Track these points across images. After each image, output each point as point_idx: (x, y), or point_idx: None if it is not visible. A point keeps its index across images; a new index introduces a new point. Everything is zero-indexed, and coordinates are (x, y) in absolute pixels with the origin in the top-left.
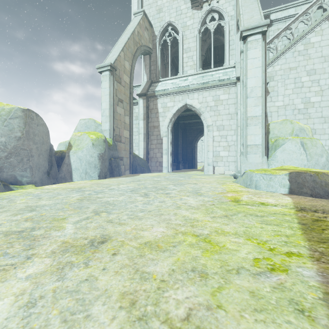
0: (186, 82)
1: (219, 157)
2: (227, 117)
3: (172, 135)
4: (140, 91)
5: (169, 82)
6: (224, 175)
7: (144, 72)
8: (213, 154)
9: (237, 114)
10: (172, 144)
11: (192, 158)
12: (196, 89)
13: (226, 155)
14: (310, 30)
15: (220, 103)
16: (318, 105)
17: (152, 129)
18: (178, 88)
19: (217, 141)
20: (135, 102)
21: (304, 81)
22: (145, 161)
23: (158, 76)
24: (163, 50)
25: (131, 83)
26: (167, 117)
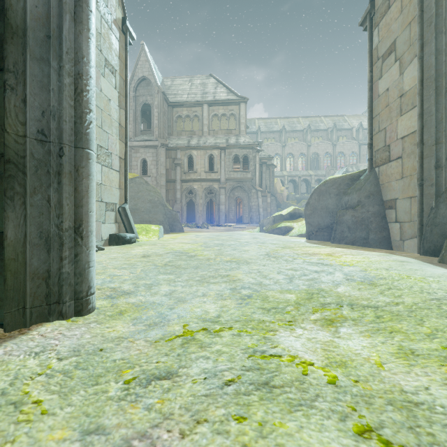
0: None
1: None
2: None
3: None
4: None
5: None
6: None
7: None
8: None
9: None
10: None
11: None
12: None
13: None
14: None
15: None
16: None
17: None
18: None
19: None
20: None
21: None
22: None
23: None
24: None
25: None
26: None
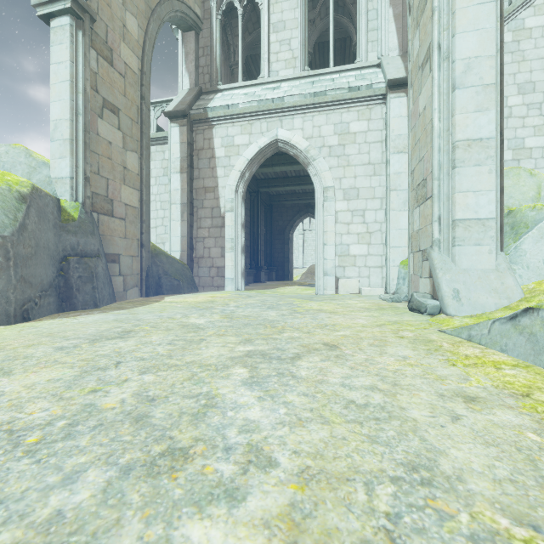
0: (277, 92)
1: (349, 256)
2: (365, 171)
3: (246, 216)
4: (173, 107)
5: (239, 92)
6: (368, 298)
7: (184, 69)
8: (336, 252)
9: (389, 163)
10: (246, 232)
11: (283, 260)
12: (298, 108)
13: (364, 253)
14: (525, 2)
15: (351, 139)
16: (541, 154)
17: (201, 195)
18: (259, 104)
19: (343, 221)
20: (164, 135)
21: (513, 105)
22: (183, 265)
23: (214, 79)
24: (227, 35)
25: (146, 73)
26: (235, 168)
